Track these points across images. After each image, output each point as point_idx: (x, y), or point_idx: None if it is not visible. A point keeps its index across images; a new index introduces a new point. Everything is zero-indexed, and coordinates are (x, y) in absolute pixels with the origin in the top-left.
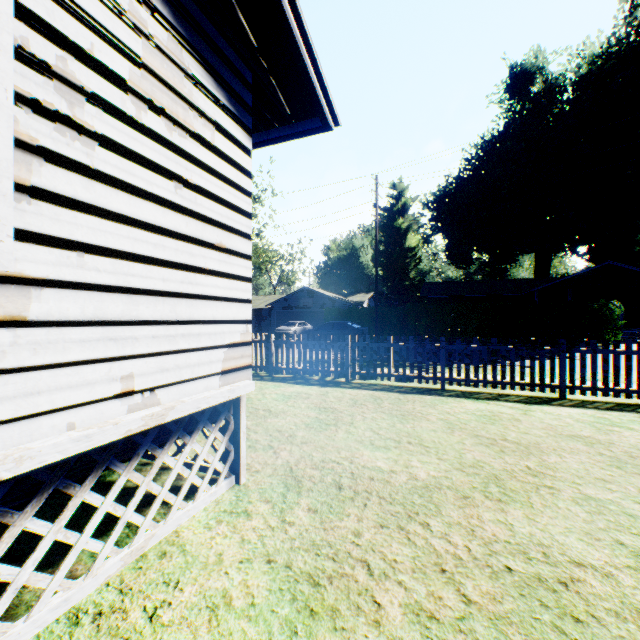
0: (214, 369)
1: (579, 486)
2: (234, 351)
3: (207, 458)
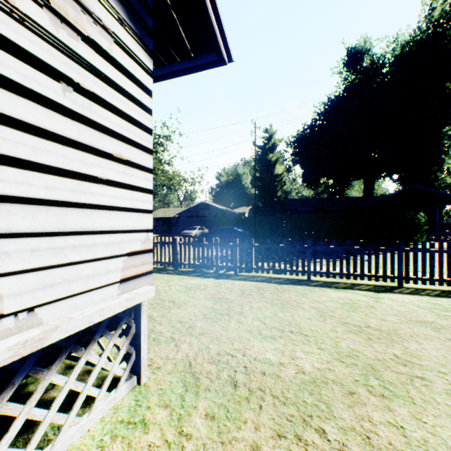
0: (112, 278)
1: (446, 376)
2: (134, 259)
3: (105, 366)
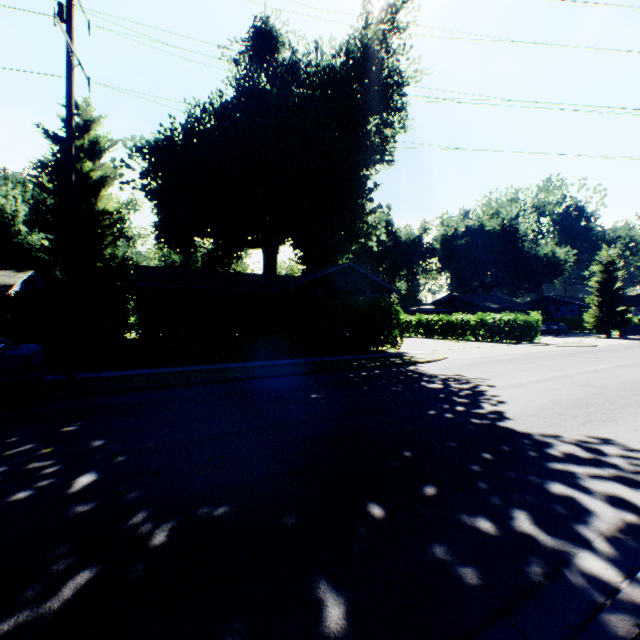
0: None
1: None
2: None
3: None
